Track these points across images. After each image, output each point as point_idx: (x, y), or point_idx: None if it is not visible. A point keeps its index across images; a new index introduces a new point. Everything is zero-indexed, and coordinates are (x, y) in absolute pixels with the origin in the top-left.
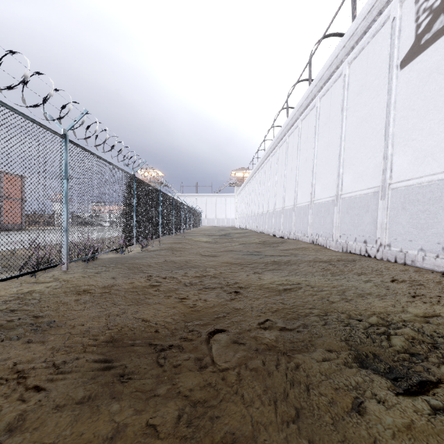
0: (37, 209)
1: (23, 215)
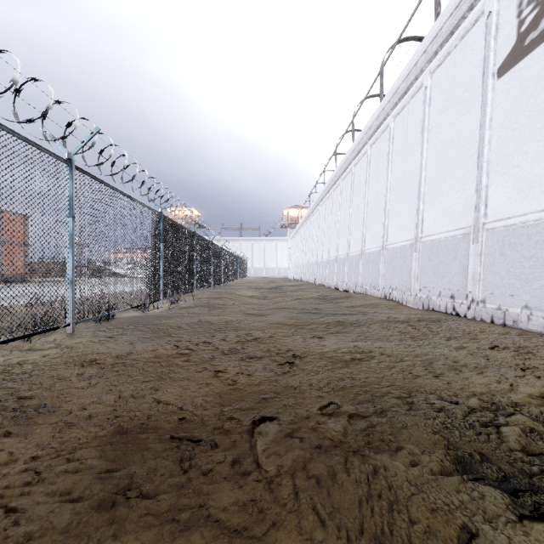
0: (33, 254)
1: (26, 263)
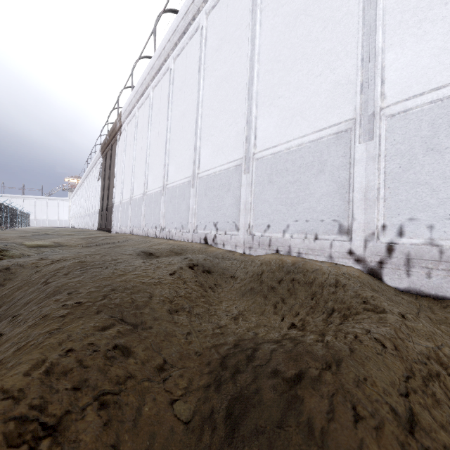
0: None
1: None
